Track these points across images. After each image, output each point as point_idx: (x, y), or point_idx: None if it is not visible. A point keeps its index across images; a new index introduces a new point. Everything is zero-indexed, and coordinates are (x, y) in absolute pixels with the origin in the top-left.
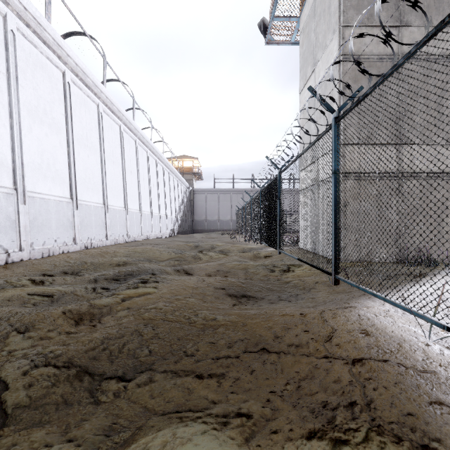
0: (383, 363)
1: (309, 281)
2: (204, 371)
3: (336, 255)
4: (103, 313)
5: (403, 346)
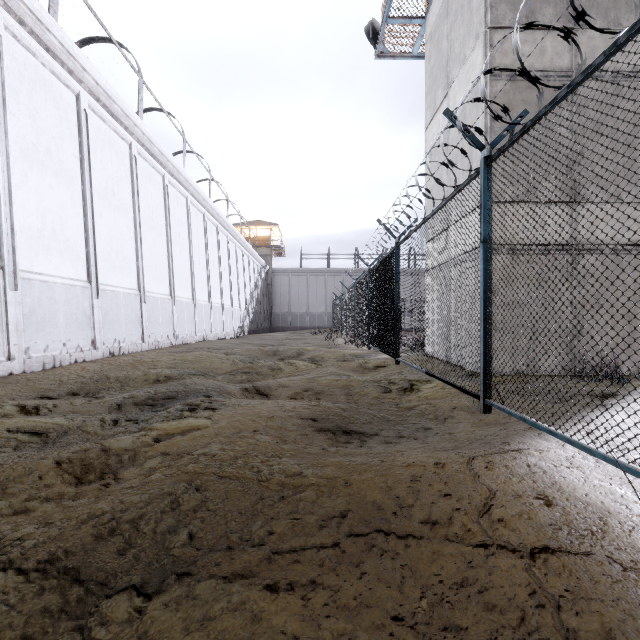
0: (583, 558)
1: (443, 406)
2: (281, 573)
3: (487, 368)
4: (122, 462)
5: (609, 524)
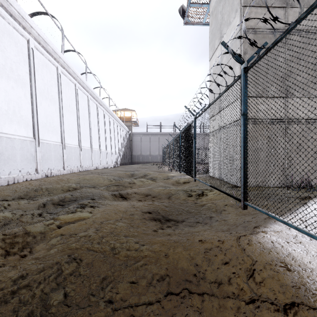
0: None
1: (220, 204)
2: None
3: (245, 184)
4: (36, 240)
5: None
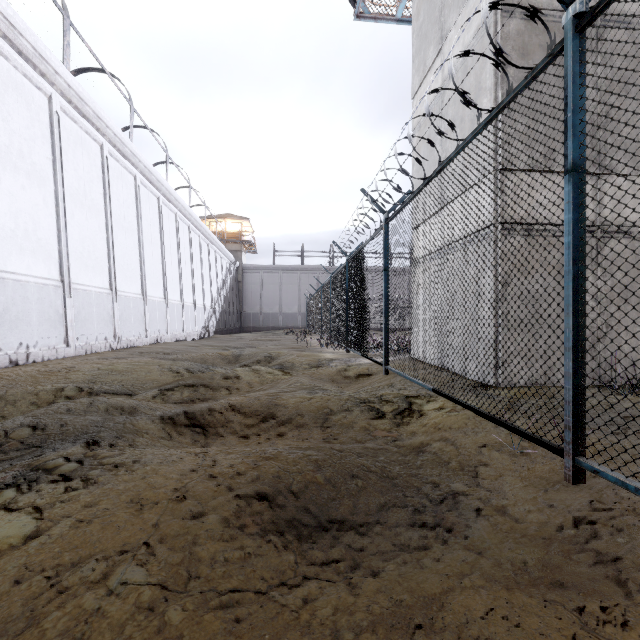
0: None
1: (466, 444)
2: None
3: (578, 401)
4: None
5: None
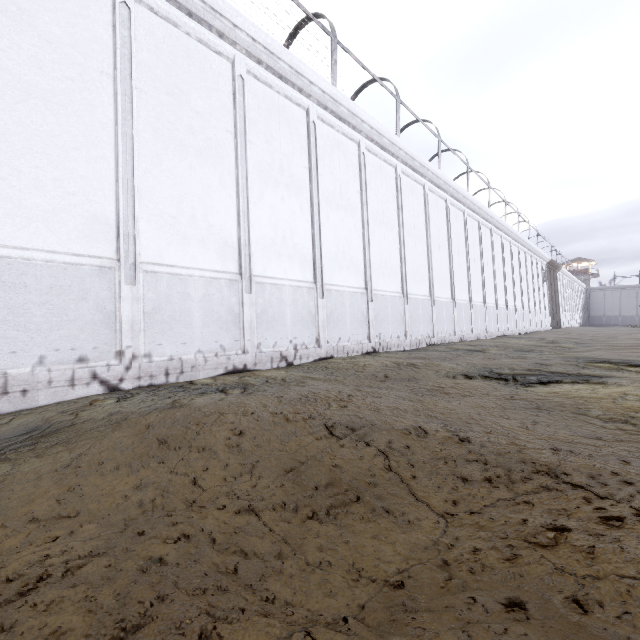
0: None
1: None
2: None
3: None
4: None
5: None
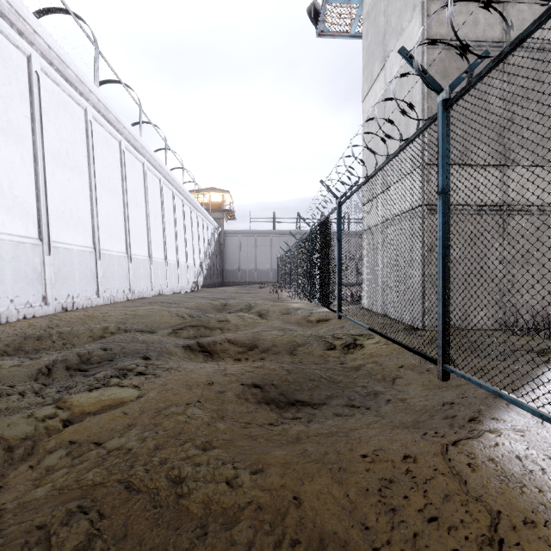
0: None
1: (390, 365)
2: None
3: (445, 331)
4: (13, 457)
5: None
